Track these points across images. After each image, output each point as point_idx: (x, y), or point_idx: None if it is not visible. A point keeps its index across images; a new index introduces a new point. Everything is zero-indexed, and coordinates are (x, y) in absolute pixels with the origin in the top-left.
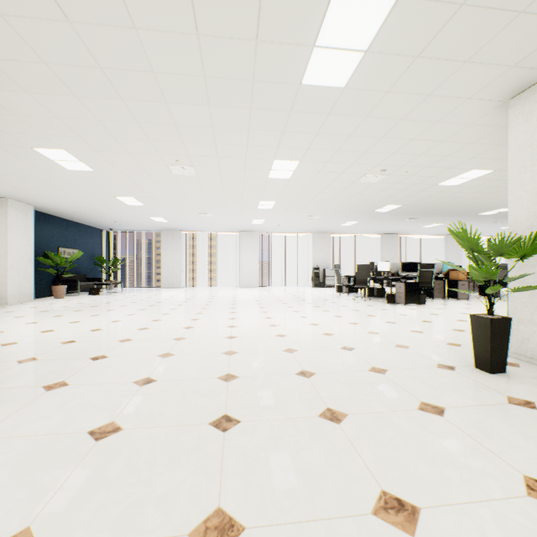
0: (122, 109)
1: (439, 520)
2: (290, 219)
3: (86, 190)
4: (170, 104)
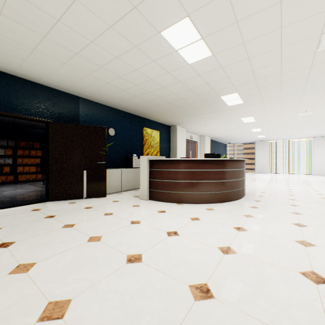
0: (297, 100)
1: None
2: None
3: (240, 128)
4: None
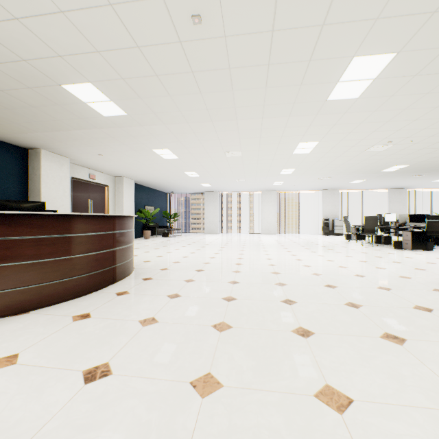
0: (209, 126)
1: (417, 343)
2: (304, 180)
3: (168, 169)
4: (238, 120)
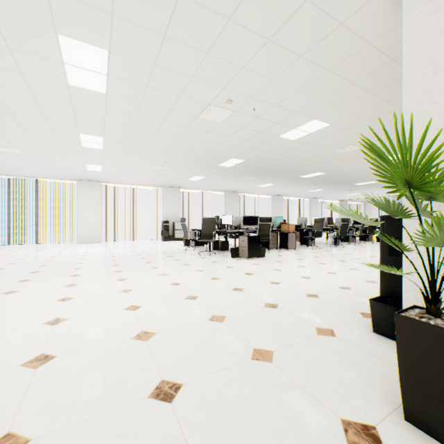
0: None
1: None
2: (133, 167)
3: None
4: None
